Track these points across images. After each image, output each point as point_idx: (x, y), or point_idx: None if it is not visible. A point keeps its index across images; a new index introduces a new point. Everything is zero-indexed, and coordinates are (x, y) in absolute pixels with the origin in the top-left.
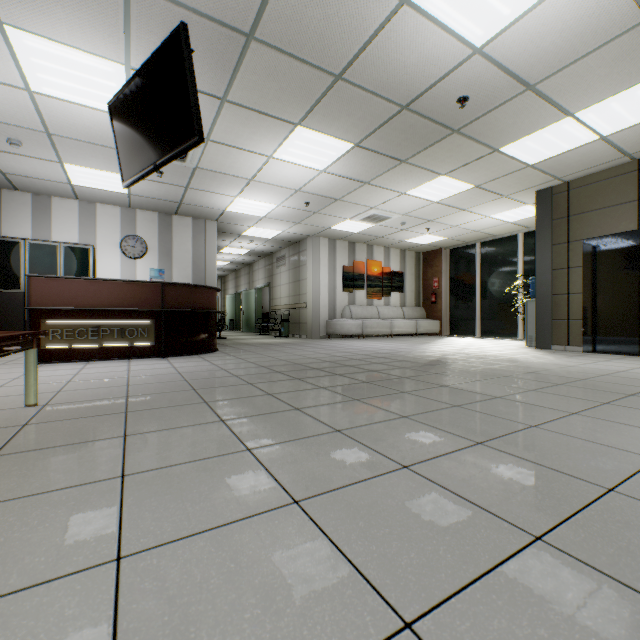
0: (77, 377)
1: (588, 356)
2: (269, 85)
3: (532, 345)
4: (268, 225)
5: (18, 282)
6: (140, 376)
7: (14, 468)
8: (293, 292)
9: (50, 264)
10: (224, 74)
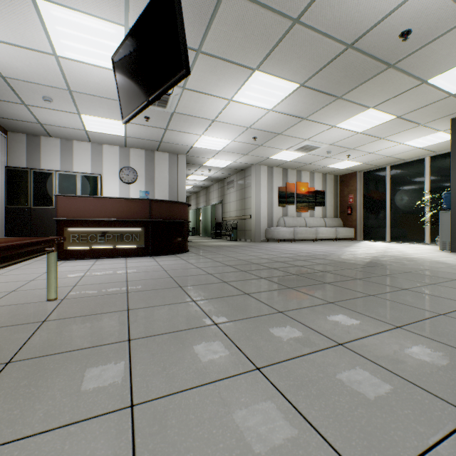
0: (89, 272)
1: None
2: (236, 34)
3: (446, 249)
4: (223, 157)
5: (51, 201)
6: (135, 272)
7: (23, 382)
8: (240, 207)
9: (72, 188)
10: (200, 27)
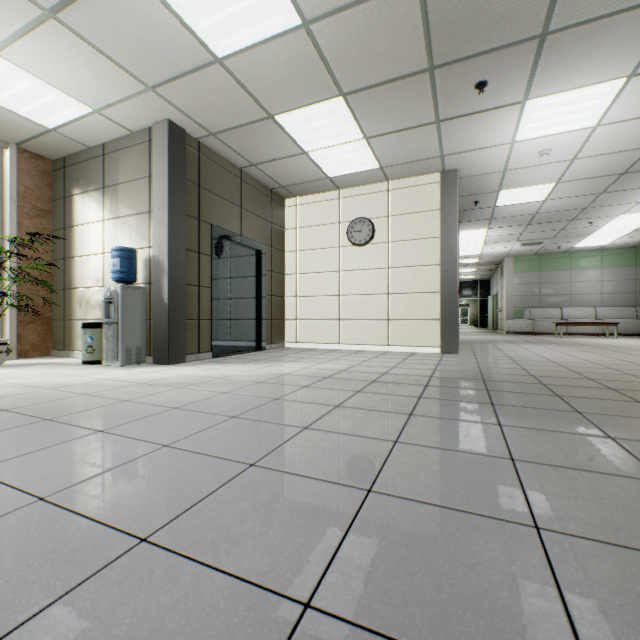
0: None
1: (263, 358)
2: None
3: (133, 362)
4: None
5: None
6: None
7: None
8: None
9: None
10: None
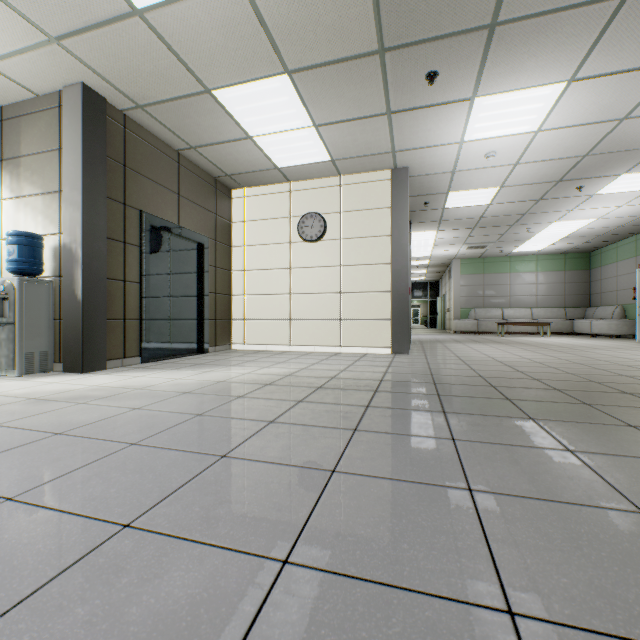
0: None
1: (202, 362)
2: None
3: (36, 370)
4: None
5: None
6: None
7: None
8: None
9: None
10: None
